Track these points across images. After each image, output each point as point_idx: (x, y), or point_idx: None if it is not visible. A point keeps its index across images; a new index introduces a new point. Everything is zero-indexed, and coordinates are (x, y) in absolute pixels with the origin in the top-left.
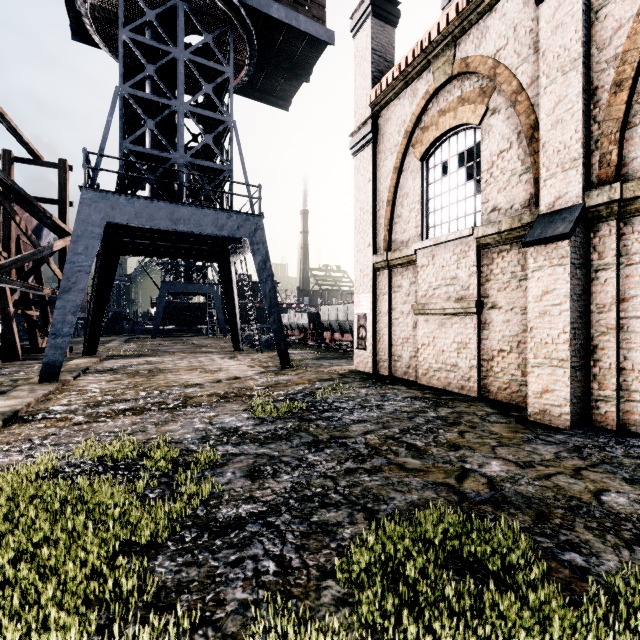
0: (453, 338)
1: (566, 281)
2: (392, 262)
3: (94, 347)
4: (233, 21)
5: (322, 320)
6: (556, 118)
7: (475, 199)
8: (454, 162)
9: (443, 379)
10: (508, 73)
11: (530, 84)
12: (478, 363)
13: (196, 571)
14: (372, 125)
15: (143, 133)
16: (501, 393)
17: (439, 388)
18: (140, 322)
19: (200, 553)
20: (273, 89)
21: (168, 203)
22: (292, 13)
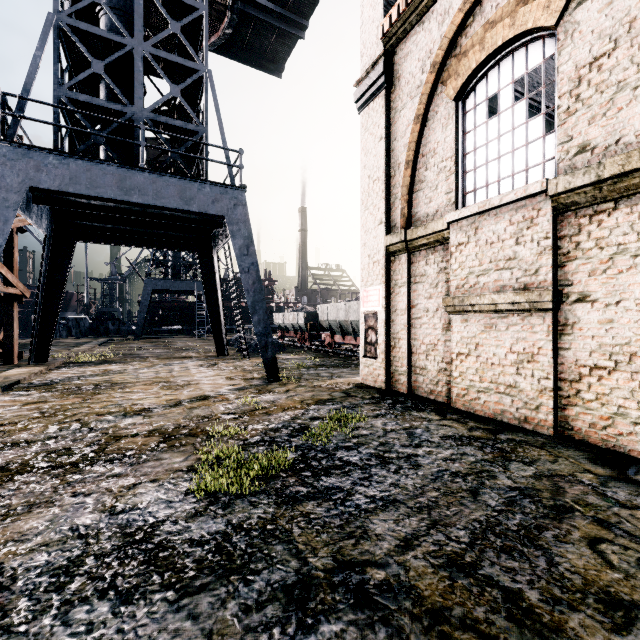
0: (510, 346)
1: None
2: (413, 243)
3: (45, 353)
4: None
5: (320, 320)
6: None
7: (544, 142)
8: (507, 94)
9: (492, 405)
10: None
11: None
12: (554, 385)
13: None
14: (385, 64)
15: (99, 89)
16: (596, 433)
17: (486, 417)
18: (126, 322)
19: None
20: (263, 49)
21: (117, 166)
22: None
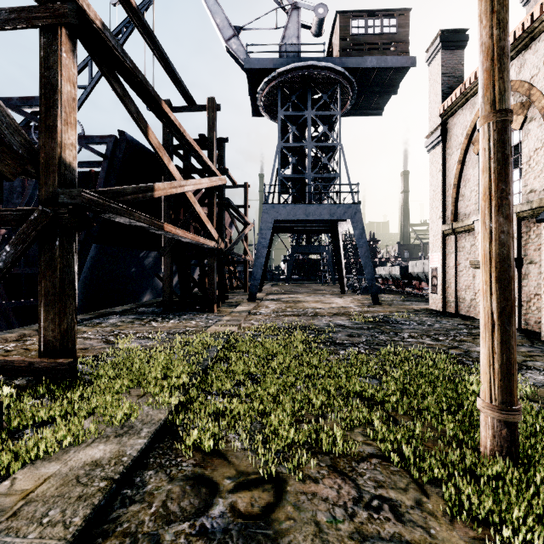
0: None
1: None
2: (457, 230)
3: (261, 287)
4: (340, 81)
5: (411, 272)
6: None
7: (520, 182)
8: None
9: None
10: (538, 94)
11: None
12: (518, 303)
13: (331, 348)
14: (441, 130)
15: (287, 161)
16: (536, 325)
17: None
18: (277, 273)
19: (331, 346)
20: (369, 105)
21: (303, 205)
22: (381, 58)
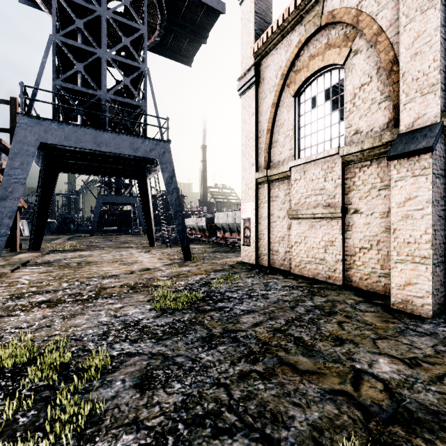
0: (321, 237)
1: (428, 189)
2: (271, 177)
3: (38, 244)
4: None
5: (216, 223)
6: (415, 51)
7: (339, 125)
8: (321, 97)
9: (313, 270)
10: (369, 19)
11: (389, 26)
12: (343, 258)
13: None
14: (255, 71)
15: (76, 77)
16: (362, 282)
17: (310, 277)
18: (83, 224)
19: None
20: (179, 49)
21: (93, 129)
22: None
